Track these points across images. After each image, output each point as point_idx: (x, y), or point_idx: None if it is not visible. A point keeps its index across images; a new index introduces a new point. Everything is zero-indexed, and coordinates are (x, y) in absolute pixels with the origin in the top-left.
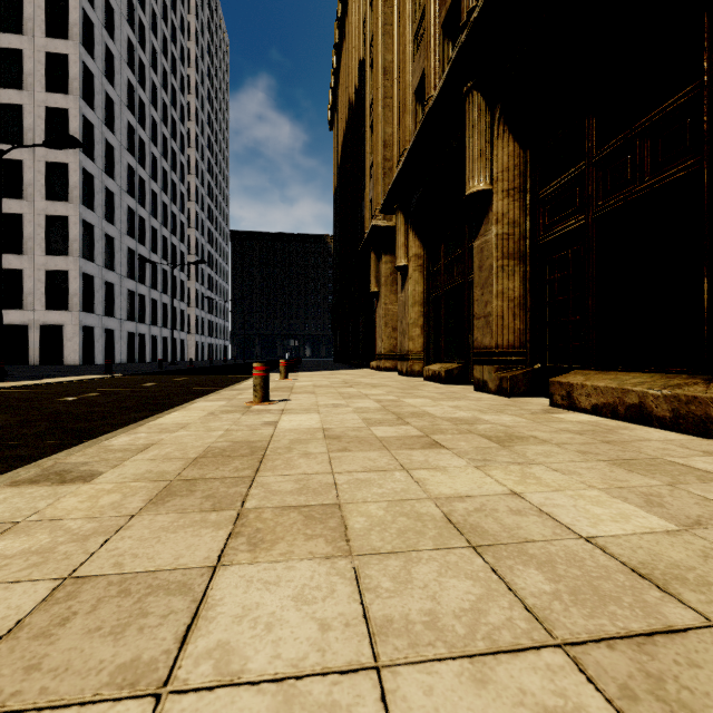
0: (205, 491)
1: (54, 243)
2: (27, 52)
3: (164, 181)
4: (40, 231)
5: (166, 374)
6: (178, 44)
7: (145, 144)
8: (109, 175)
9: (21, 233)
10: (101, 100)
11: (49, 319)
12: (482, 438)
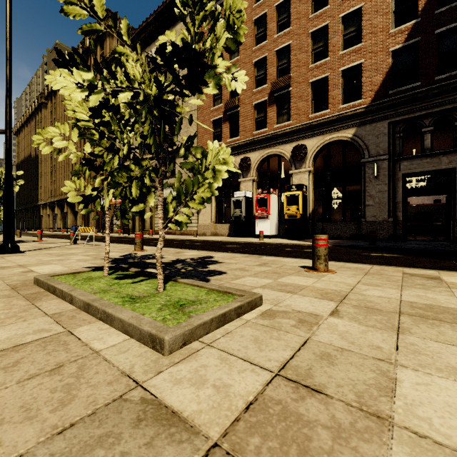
0: None
1: None
2: None
3: None
4: None
5: None
6: None
7: None
8: None
9: None
10: None
11: None
12: None
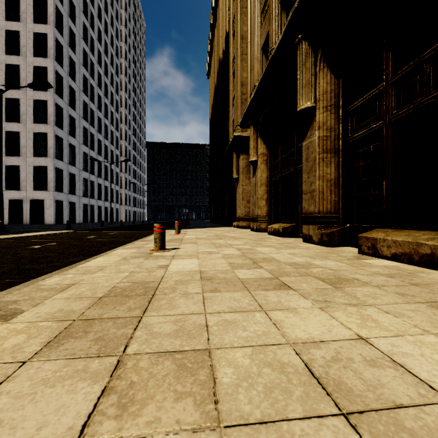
0: (97, 333)
1: (38, 149)
2: (22, 33)
3: (106, 111)
4: (30, 142)
5: (104, 230)
6: (115, 27)
7: (94, 88)
8: (72, 107)
9: (19, 143)
10: (67, 61)
11: (35, 196)
12: (318, 280)
